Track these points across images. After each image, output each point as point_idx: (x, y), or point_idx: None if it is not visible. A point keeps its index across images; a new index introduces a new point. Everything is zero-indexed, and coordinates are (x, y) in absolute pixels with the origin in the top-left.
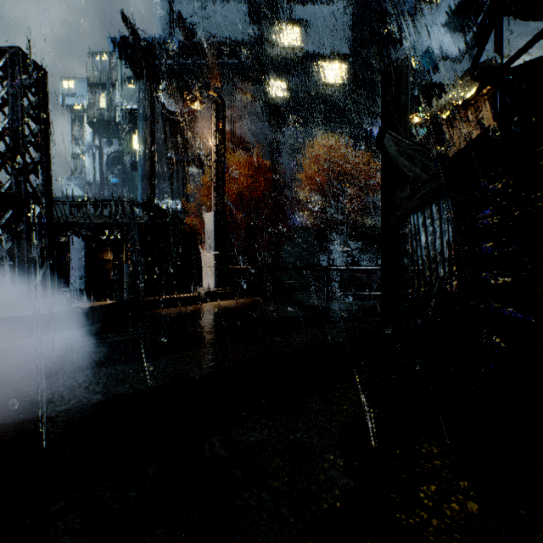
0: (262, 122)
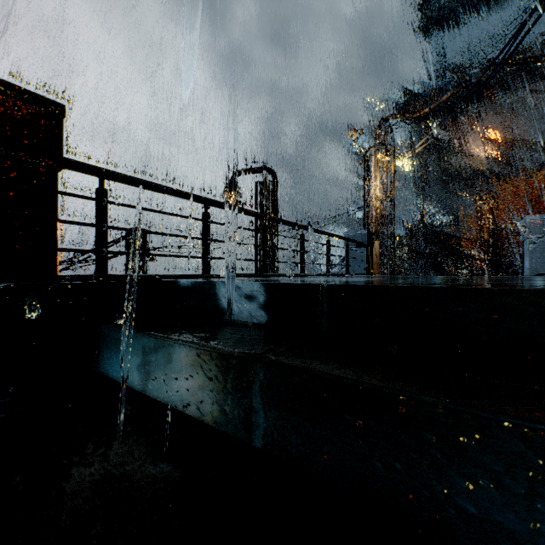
0: None
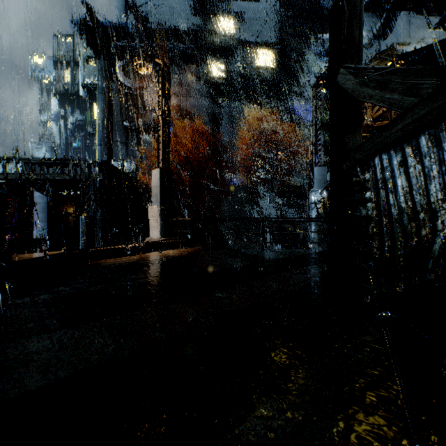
0: (204, 97)
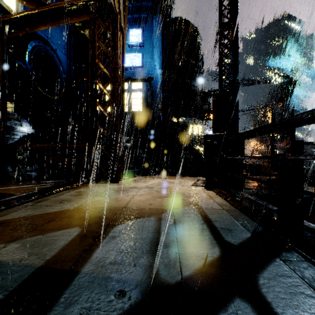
0: None
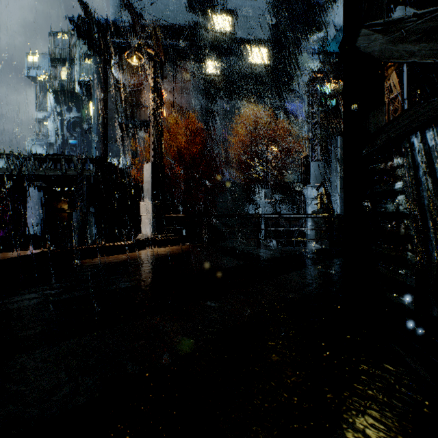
0: (199, 94)
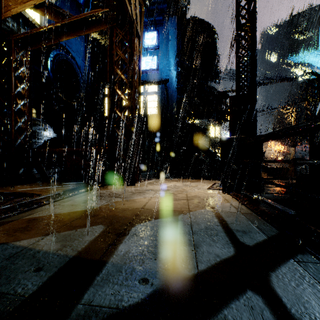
0: None
